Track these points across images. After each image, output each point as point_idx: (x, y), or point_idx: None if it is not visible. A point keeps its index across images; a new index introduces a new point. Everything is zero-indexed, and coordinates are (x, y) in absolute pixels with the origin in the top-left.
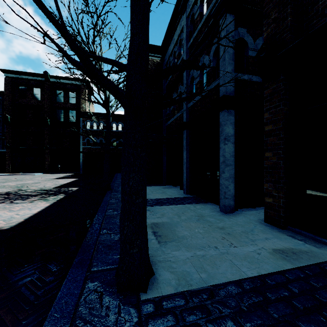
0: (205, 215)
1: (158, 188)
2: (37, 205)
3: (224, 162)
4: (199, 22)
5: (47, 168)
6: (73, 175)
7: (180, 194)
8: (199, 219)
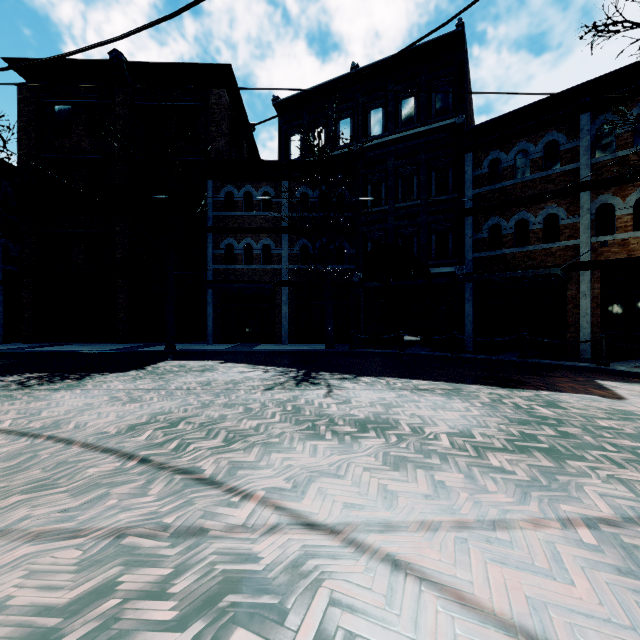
0: None
1: None
2: None
3: None
4: None
5: None
6: None
7: None
8: None
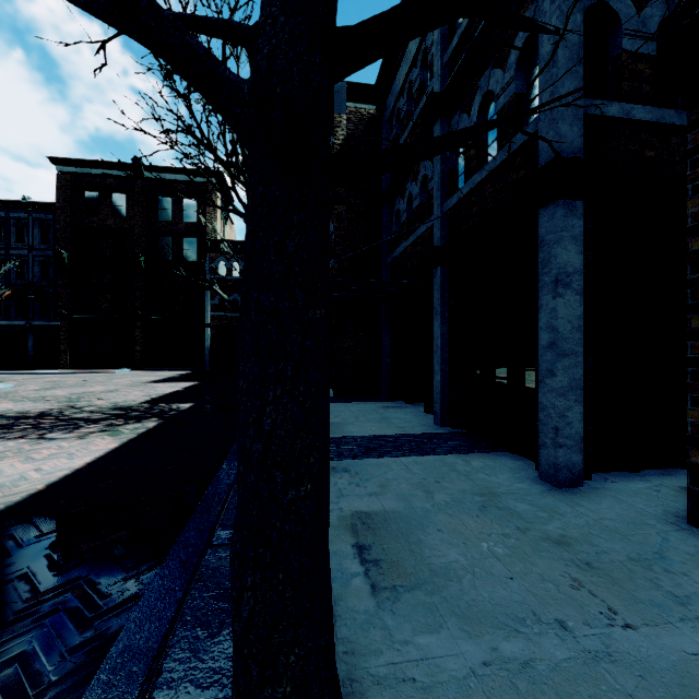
0: (500, 493)
1: (370, 409)
2: (91, 445)
3: (554, 346)
4: None
5: (139, 359)
6: (191, 374)
7: (424, 425)
8: (486, 505)
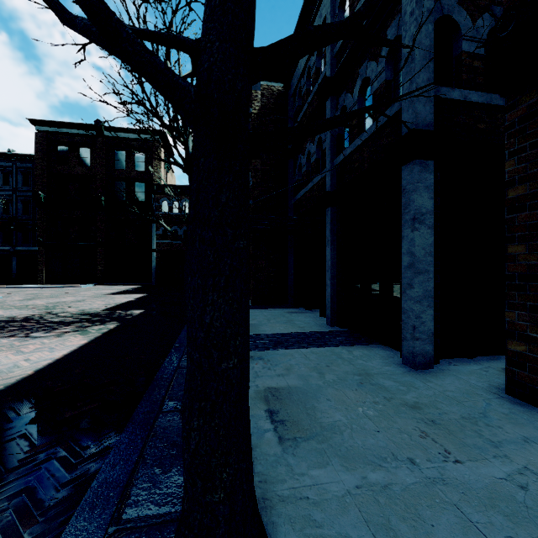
0: (373, 373)
1: (279, 313)
2: (67, 341)
3: (412, 266)
4: (357, 2)
5: (100, 276)
6: (141, 288)
7: (319, 325)
8: (362, 382)
